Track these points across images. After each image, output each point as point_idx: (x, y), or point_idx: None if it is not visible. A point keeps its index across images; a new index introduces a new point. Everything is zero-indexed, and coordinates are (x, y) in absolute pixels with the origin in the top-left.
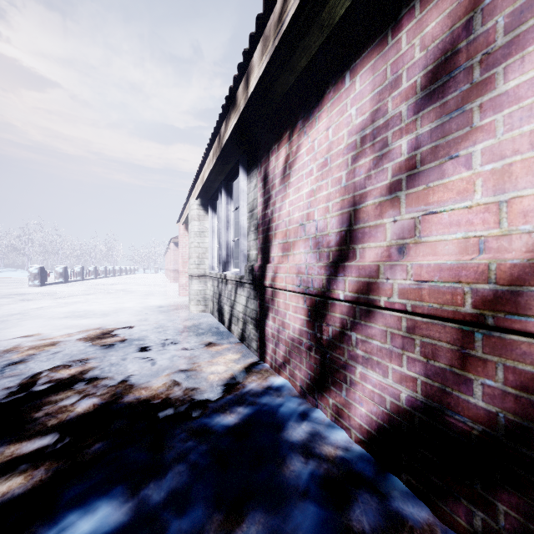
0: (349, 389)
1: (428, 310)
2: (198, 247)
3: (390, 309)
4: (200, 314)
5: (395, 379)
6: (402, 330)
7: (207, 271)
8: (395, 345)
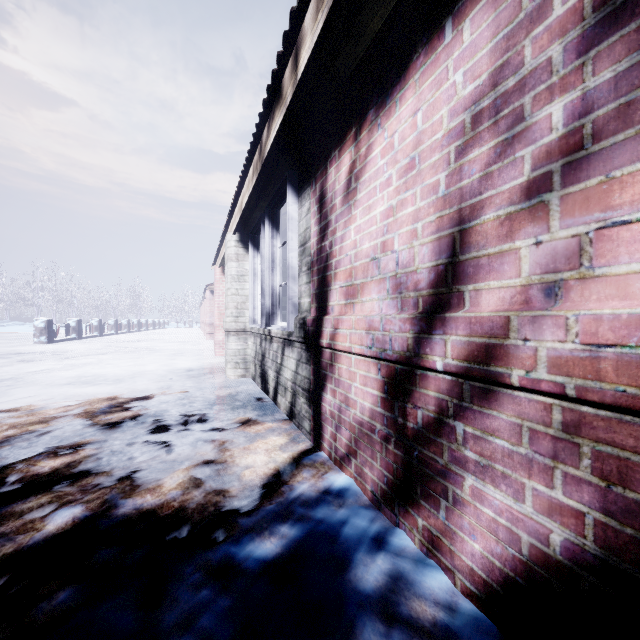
0: (451, 509)
1: (614, 398)
2: (236, 295)
3: (529, 391)
4: (239, 379)
5: (539, 507)
6: (553, 427)
7: (247, 325)
8: (538, 451)
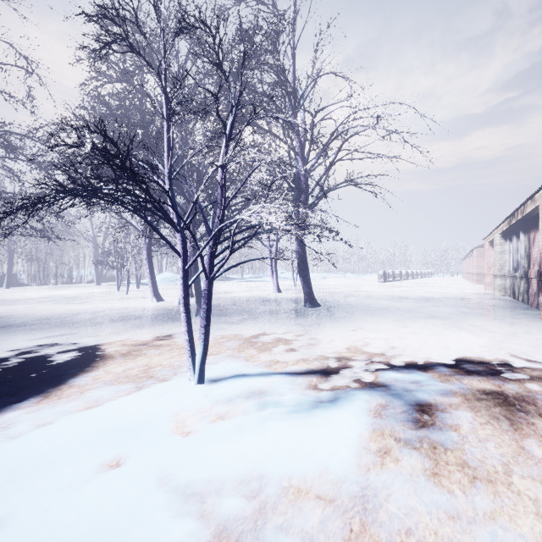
0: None
1: None
2: (499, 260)
3: None
4: (501, 297)
5: None
6: None
7: (506, 273)
8: None
